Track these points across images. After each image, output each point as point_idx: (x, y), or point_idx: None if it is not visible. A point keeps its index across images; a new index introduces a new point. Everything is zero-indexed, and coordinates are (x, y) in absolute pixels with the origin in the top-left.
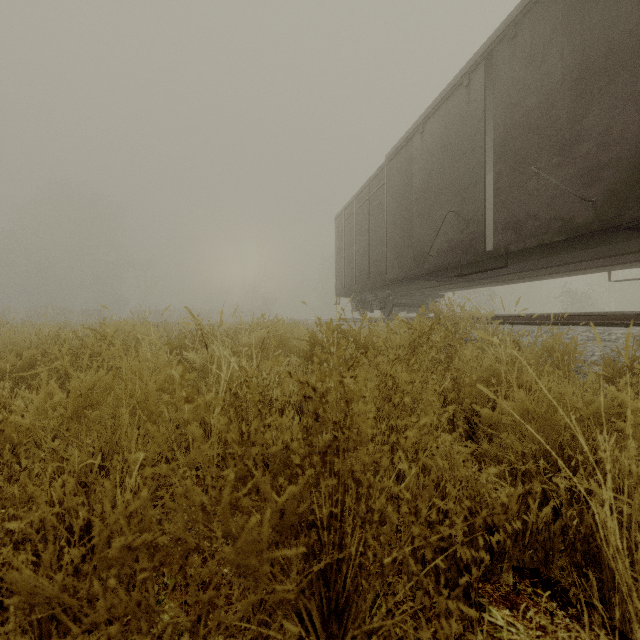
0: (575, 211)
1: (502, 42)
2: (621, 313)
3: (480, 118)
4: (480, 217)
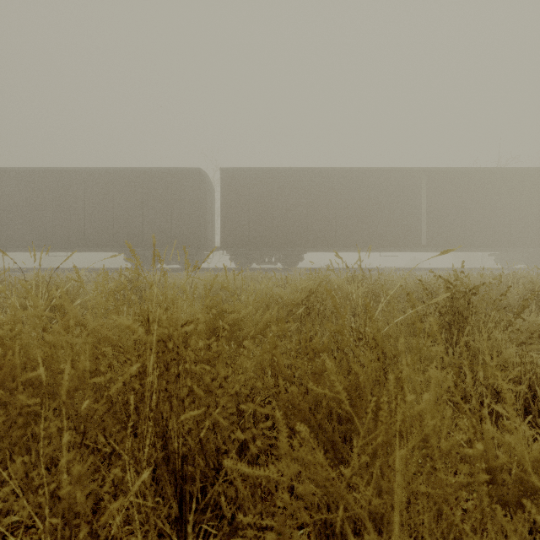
0: (30, 240)
1: (4, 172)
2: (45, 268)
3: None
4: None
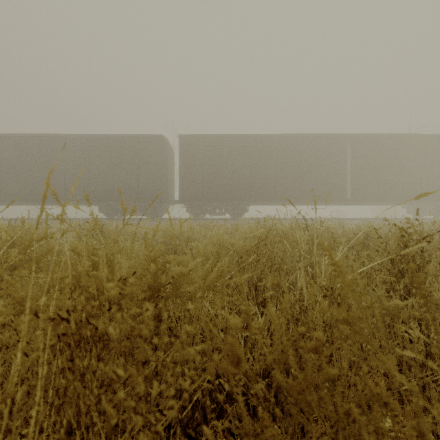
0: (20, 195)
1: None
2: (33, 218)
3: None
4: None
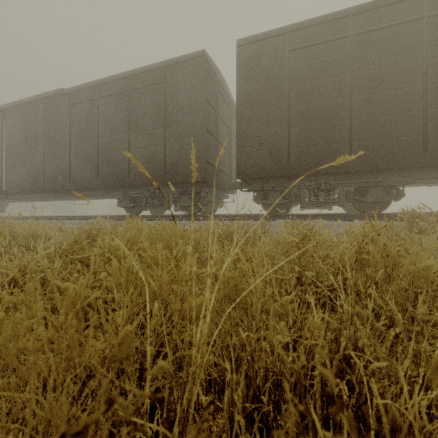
0: (26, 183)
1: (7, 110)
2: (50, 216)
3: (0, 134)
4: (0, 175)
